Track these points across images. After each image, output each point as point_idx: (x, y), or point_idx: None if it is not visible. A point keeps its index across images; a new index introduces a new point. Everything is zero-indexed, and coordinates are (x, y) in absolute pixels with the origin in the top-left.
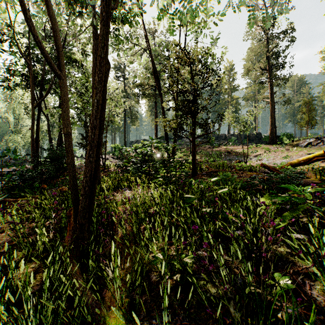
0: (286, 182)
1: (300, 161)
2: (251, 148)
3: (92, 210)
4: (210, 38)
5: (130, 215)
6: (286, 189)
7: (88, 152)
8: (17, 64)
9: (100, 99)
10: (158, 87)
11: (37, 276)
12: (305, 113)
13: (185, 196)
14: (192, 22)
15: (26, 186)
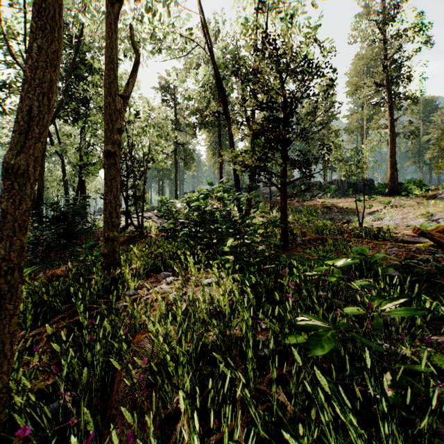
0: None
1: None
2: (361, 202)
3: None
4: (307, 26)
5: None
6: None
7: None
8: (18, 80)
9: None
10: (223, 104)
11: None
12: None
13: (299, 322)
14: (276, 5)
15: None
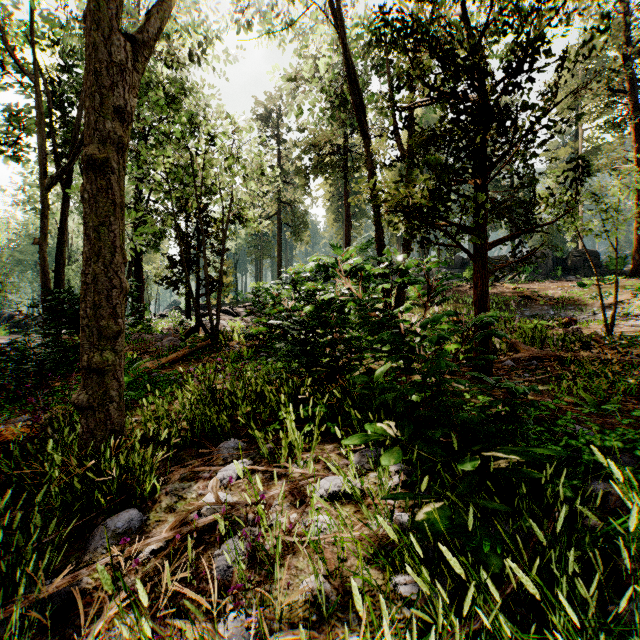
0: None
1: None
2: (587, 287)
3: None
4: None
5: None
6: None
7: None
8: None
9: None
10: (356, 111)
11: None
12: None
13: None
14: None
15: None
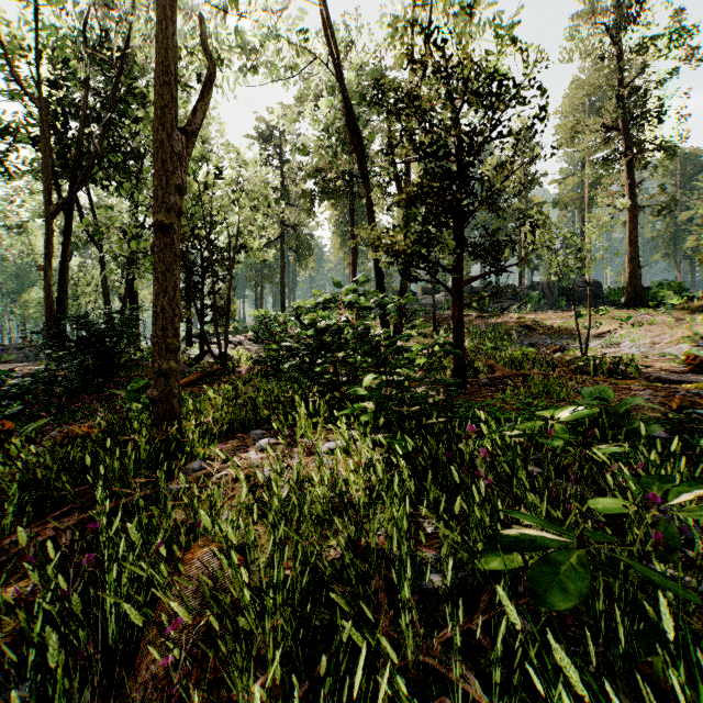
0: None
1: None
2: (583, 317)
3: None
4: (496, 26)
5: None
6: None
7: None
8: (30, 123)
9: None
10: (358, 155)
11: None
12: None
13: (505, 531)
14: None
15: None
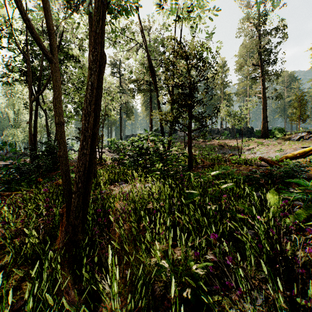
0: (288, 176)
1: (296, 155)
2: (243, 142)
3: (87, 208)
4: (206, 33)
5: (129, 213)
6: (289, 183)
7: (81, 143)
8: (16, 60)
9: (95, 82)
10: (153, 81)
11: (23, 285)
12: (297, 108)
13: (186, 191)
14: (187, 17)
15: (22, 180)
